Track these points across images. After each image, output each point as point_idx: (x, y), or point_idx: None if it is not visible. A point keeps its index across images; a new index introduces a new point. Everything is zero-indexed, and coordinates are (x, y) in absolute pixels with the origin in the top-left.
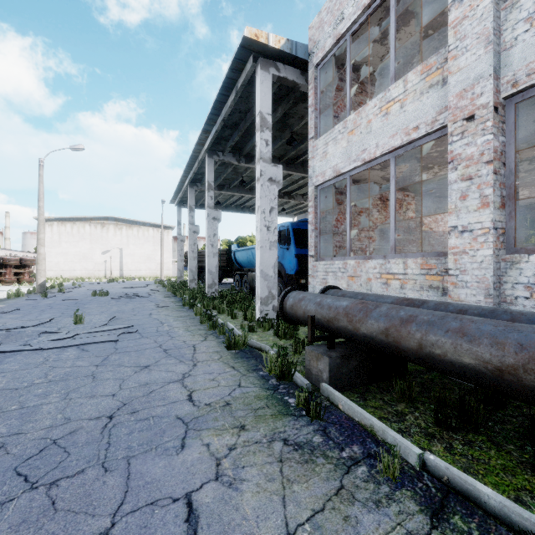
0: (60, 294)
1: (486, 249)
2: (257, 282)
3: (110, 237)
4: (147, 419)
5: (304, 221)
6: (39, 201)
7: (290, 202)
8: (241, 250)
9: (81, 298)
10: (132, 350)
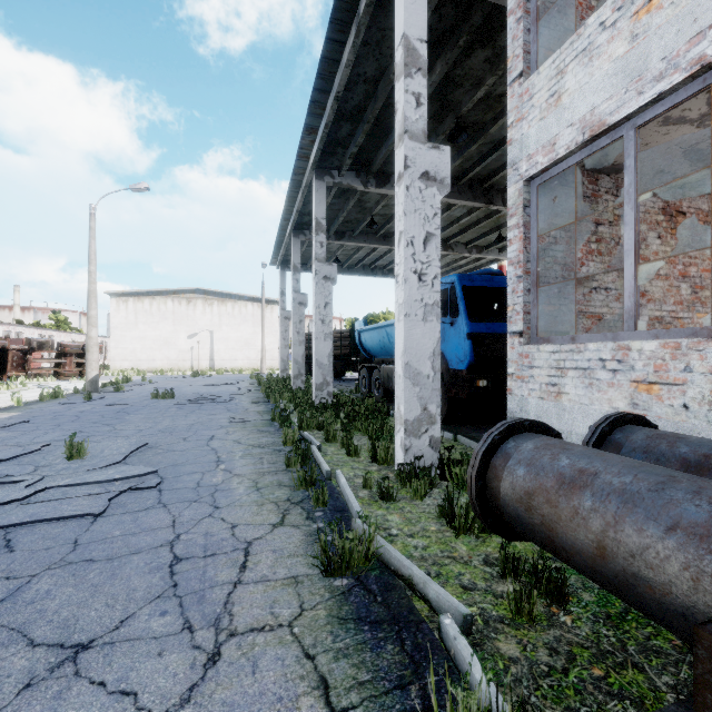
0: (114, 395)
1: None
2: (397, 387)
3: (198, 316)
4: None
5: (481, 273)
6: (90, 263)
7: (445, 257)
8: (369, 329)
9: (135, 401)
10: (102, 556)
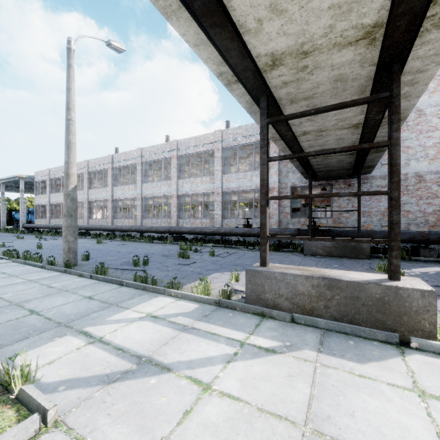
0: None
1: (49, 219)
2: (20, 224)
3: None
4: (3, 235)
5: None
6: None
7: None
8: (17, 214)
9: None
10: None
